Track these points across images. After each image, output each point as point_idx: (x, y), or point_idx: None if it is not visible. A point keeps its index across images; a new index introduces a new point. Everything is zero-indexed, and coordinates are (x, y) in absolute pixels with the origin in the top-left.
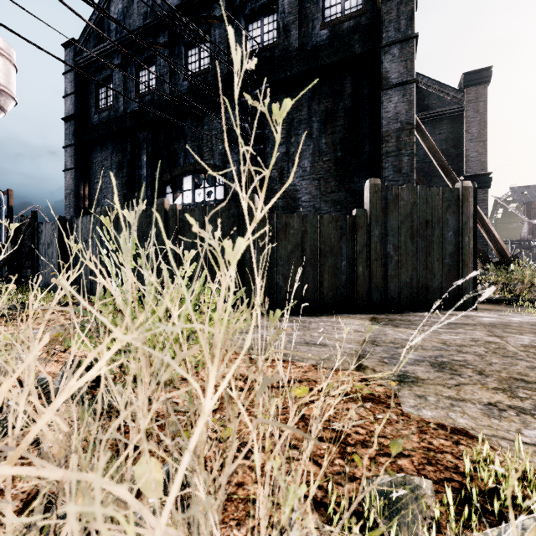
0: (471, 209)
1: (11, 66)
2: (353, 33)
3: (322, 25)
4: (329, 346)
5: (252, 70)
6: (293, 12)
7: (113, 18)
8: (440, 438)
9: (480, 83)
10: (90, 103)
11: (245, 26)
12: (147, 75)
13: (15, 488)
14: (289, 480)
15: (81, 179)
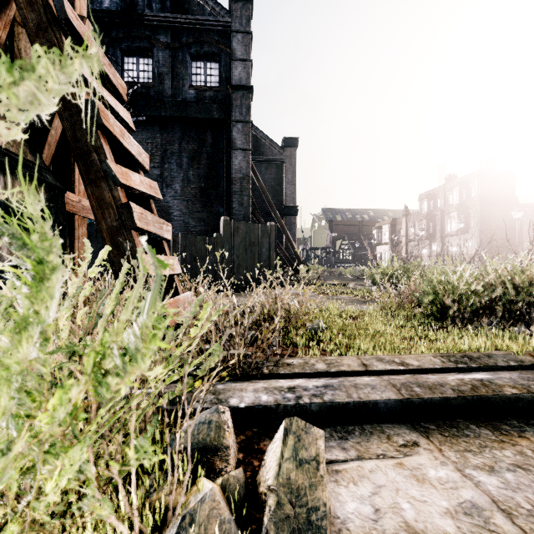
0: (274, 237)
1: None
2: (213, 103)
3: (191, 86)
4: None
5: (129, 100)
6: (167, 66)
7: None
8: None
9: (292, 146)
10: None
11: (121, 57)
12: None
13: None
14: None
15: None
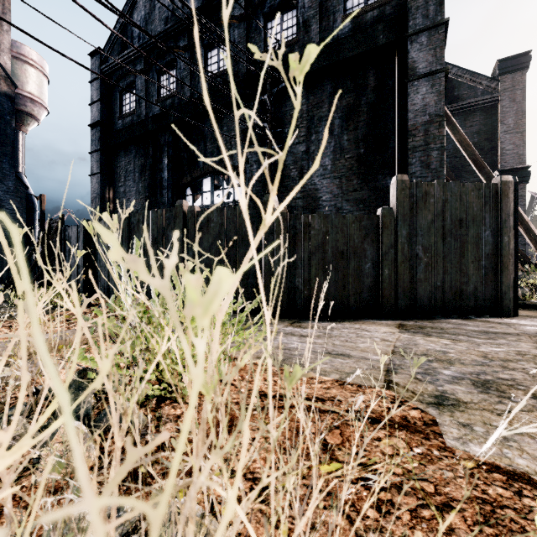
0: (511, 206)
1: (43, 78)
2: (377, 24)
3: (344, 17)
4: (354, 357)
5: (271, 68)
6: (313, 6)
7: (133, 21)
8: (496, 485)
9: (517, 69)
10: (114, 109)
11: (264, 24)
12: (168, 79)
13: (1, 526)
14: (311, 536)
15: (106, 183)
